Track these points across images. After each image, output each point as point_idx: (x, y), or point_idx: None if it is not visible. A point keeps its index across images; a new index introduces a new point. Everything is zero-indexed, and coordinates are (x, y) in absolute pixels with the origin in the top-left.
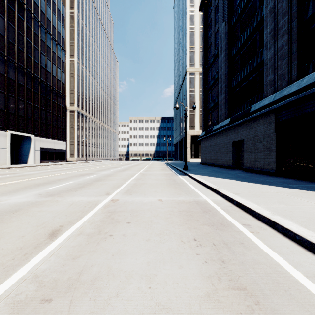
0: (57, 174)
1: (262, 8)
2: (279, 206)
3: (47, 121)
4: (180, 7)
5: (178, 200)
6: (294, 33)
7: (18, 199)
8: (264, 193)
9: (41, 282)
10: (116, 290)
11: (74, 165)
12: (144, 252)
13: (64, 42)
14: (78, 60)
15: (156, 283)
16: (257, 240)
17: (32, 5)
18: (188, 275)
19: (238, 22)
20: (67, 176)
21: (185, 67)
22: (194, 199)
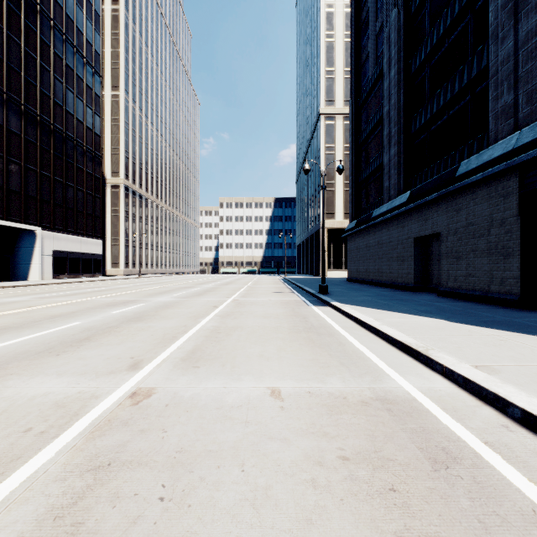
0: (62, 303)
1: None
2: None
3: (66, 203)
4: (308, 1)
5: (327, 391)
6: None
7: None
8: None
9: None
10: None
11: (114, 282)
12: None
13: (99, 61)
14: (125, 96)
15: None
16: None
17: None
18: None
19: (426, 5)
20: (76, 309)
21: (318, 107)
22: (373, 387)
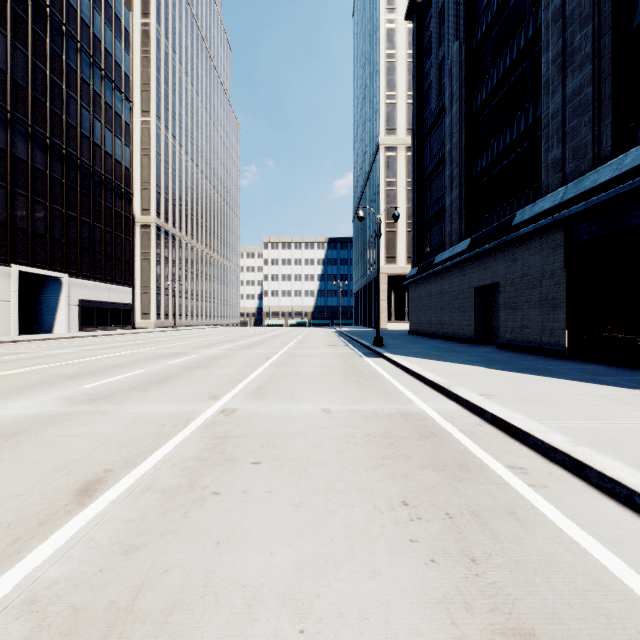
0: (112, 354)
1: (538, 9)
2: (585, 426)
3: (93, 246)
4: (366, 12)
5: (364, 410)
6: (606, 60)
7: (23, 409)
8: (547, 395)
9: (42, 616)
10: (221, 639)
11: (149, 335)
12: (290, 535)
13: (129, 84)
14: (157, 122)
15: (318, 619)
16: (546, 505)
17: (64, 8)
18: (394, 596)
19: (488, 41)
20: (131, 360)
21: (377, 136)
22: (399, 408)
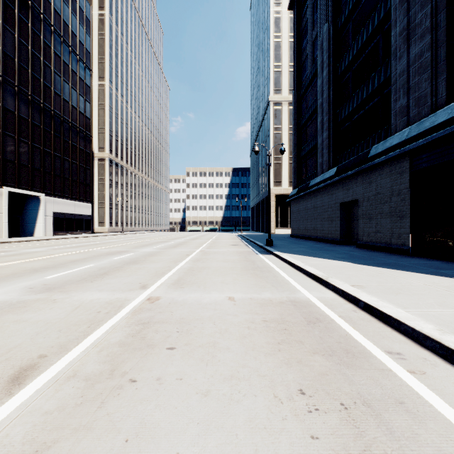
0: (72, 252)
1: None
2: (444, 314)
3: (63, 174)
4: (260, 6)
5: (261, 298)
6: (442, 31)
7: None
8: (405, 285)
9: None
10: None
11: (103, 238)
12: (196, 430)
13: (89, 57)
14: (110, 85)
15: None
16: (430, 394)
17: (41, 1)
18: None
19: (349, 23)
20: (86, 256)
21: (268, 94)
22: (289, 296)
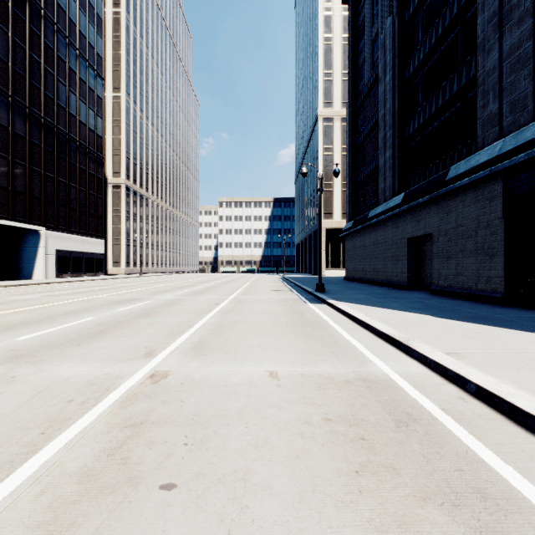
0: (71, 300)
1: None
2: None
3: (69, 203)
4: (306, 3)
5: (317, 373)
6: None
7: None
8: (522, 353)
9: None
10: None
11: (117, 281)
12: None
13: (101, 63)
14: (127, 97)
15: None
16: None
17: None
18: None
19: (419, 14)
20: (86, 306)
21: (316, 108)
22: (357, 370)
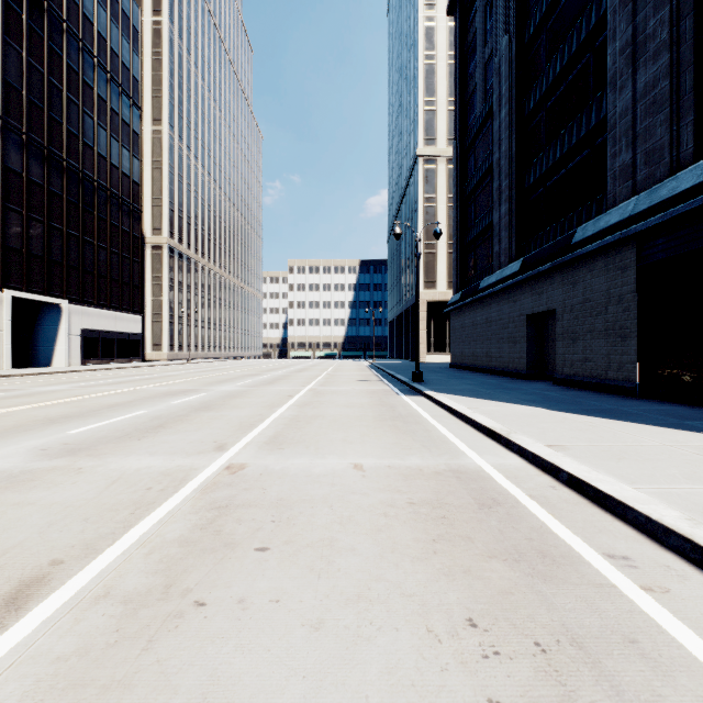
0: (110, 392)
1: None
2: (695, 492)
3: (97, 269)
4: (402, 10)
5: (405, 466)
6: (687, 47)
7: None
8: (631, 446)
9: None
10: None
11: (159, 369)
12: (301, 688)
13: (138, 89)
14: (170, 131)
15: None
16: (679, 626)
17: (63, 2)
18: None
19: (542, 35)
20: (132, 398)
21: (415, 146)
22: (448, 462)
